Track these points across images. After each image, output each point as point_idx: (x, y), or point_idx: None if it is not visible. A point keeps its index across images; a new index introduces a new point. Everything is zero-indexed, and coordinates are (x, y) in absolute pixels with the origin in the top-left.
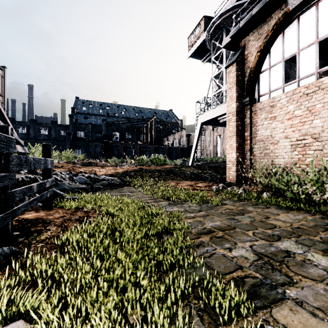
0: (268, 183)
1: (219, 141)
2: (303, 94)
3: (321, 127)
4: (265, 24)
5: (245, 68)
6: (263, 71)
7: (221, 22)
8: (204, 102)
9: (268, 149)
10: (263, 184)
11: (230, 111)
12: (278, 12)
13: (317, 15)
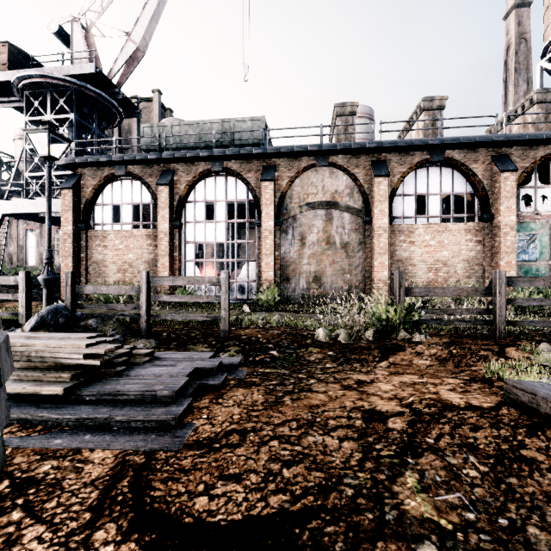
0: (98, 295)
1: (32, 240)
2: (124, 235)
3: (133, 259)
4: (99, 170)
5: (81, 196)
6: (98, 204)
7: (44, 82)
8: (9, 182)
9: (102, 270)
10: (96, 297)
11: (66, 233)
12: (108, 168)
13: (132, 187)
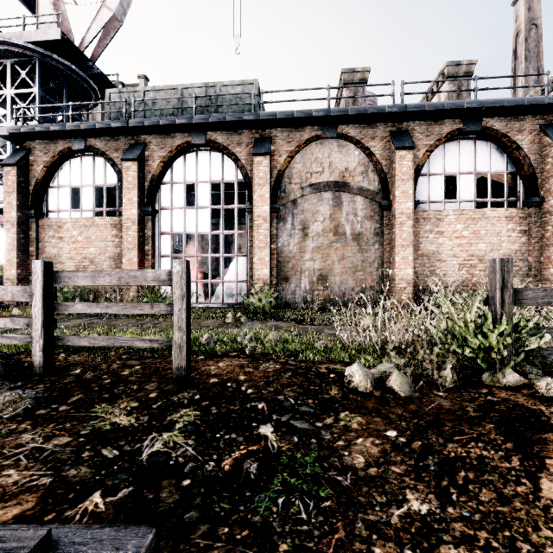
0: None
1: (2, 236)
2: (84, 225)
3: (95, 254)
4: (53, 144)
5: (30, 175)
6: (52, 187)
7: (1, 50)
8: None
9: (56, 268)
10: None
11: (9, 220)
12: (64, 141)
13: (94, 165)
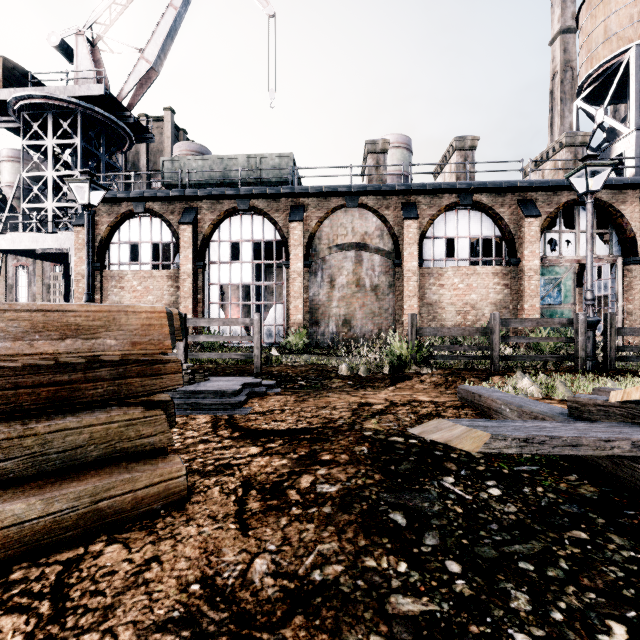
0: None
1: (23, 278)
2: (143, 276)
3: (153, 302)
4: (116, 206)
5: (96, 233)
6: (114, 243)
7: (45, 103)
8: (5, 214)
9: None
10: None
11: (80, 273)
12: (126, 205)
13: (151, 225)
